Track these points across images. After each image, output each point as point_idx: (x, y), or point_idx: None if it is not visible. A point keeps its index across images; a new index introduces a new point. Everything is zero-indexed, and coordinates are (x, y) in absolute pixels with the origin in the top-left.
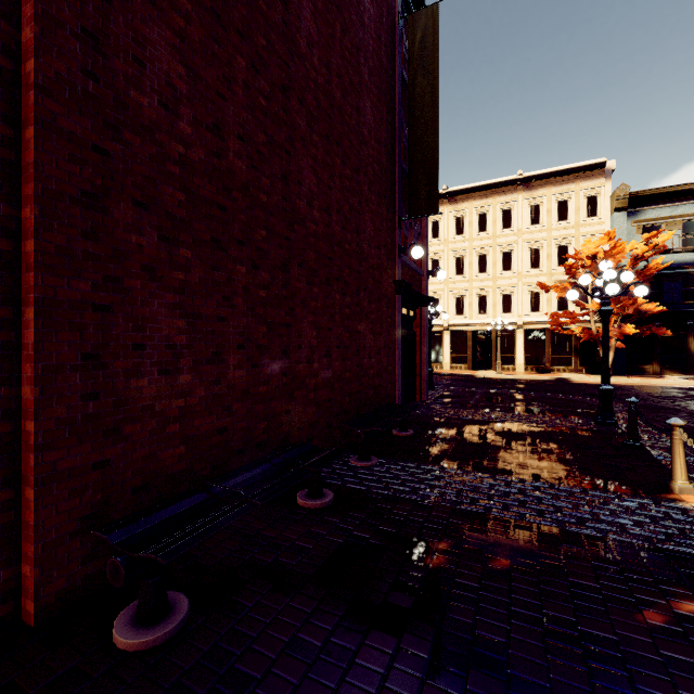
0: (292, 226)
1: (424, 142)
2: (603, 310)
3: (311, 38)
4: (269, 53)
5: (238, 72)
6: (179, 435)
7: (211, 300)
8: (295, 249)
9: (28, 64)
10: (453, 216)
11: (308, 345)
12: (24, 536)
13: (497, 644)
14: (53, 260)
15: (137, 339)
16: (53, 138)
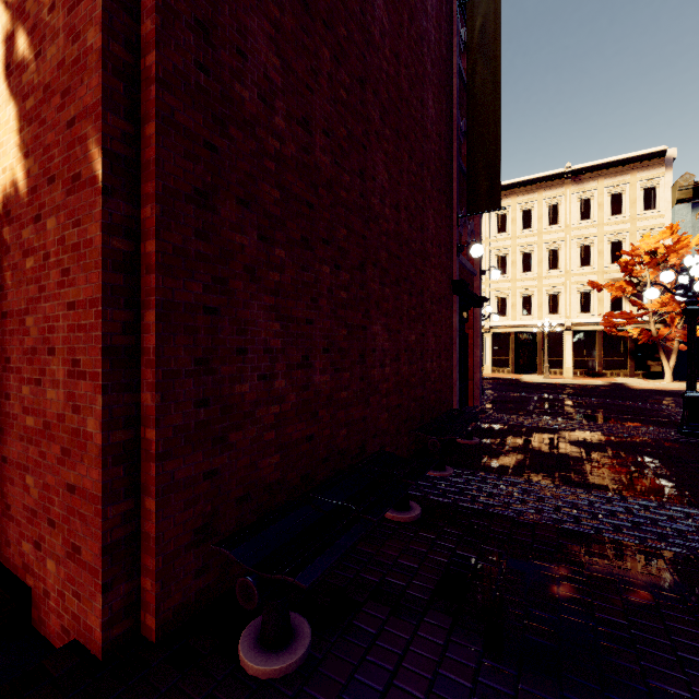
0: (367, 224)
1: (484, 134)
2: (689, 310)
3: (383, 27)
4: (349, 44)
5: (323, 63)
6: (275, 443)
7: (301, 302)
8: (370, 249)
9: (149, 57)
10: (495, 213)
11: (381, 348)
12: (144, 547)
13: (678, 698)
14: (171, 261)
15: (240, 343)
16: (171, 133)
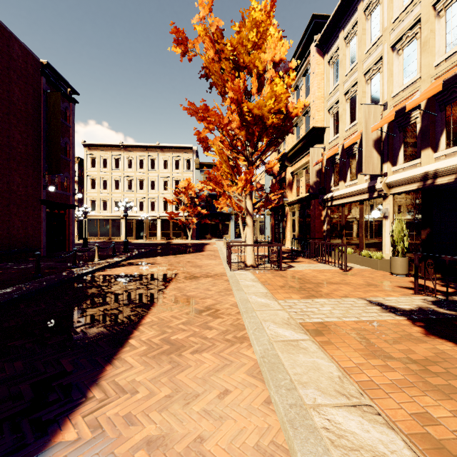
0: None
1: (55, 145)
2: (124, 215)
3: None
4: None
5: None
6: None
7: None
8: None
9: None
10: (127, 158)
11: None
12: None
13: None
14: None
15: None
16: None
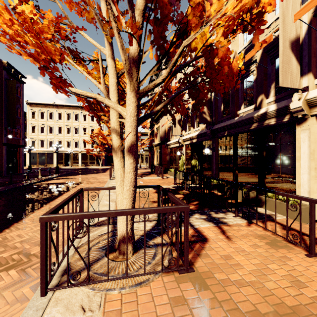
0: None
1: (12, 111)
2: (56, 151)
3: None
4: None
5: None
6: None
7: None
8: None
9: None
10: (58, 113)
11: None
12: None
13: None
14: None
15: None
16: None
